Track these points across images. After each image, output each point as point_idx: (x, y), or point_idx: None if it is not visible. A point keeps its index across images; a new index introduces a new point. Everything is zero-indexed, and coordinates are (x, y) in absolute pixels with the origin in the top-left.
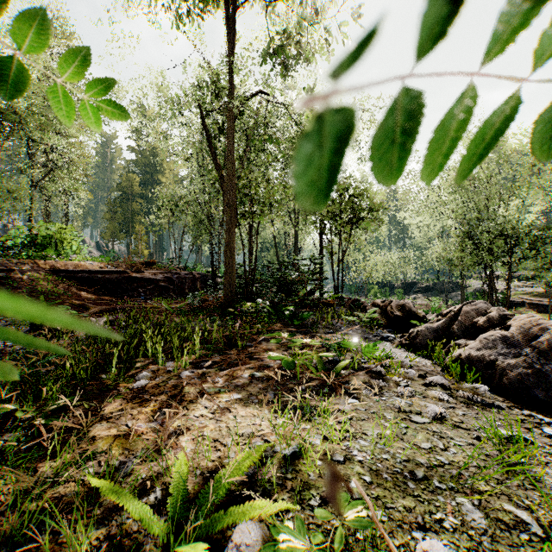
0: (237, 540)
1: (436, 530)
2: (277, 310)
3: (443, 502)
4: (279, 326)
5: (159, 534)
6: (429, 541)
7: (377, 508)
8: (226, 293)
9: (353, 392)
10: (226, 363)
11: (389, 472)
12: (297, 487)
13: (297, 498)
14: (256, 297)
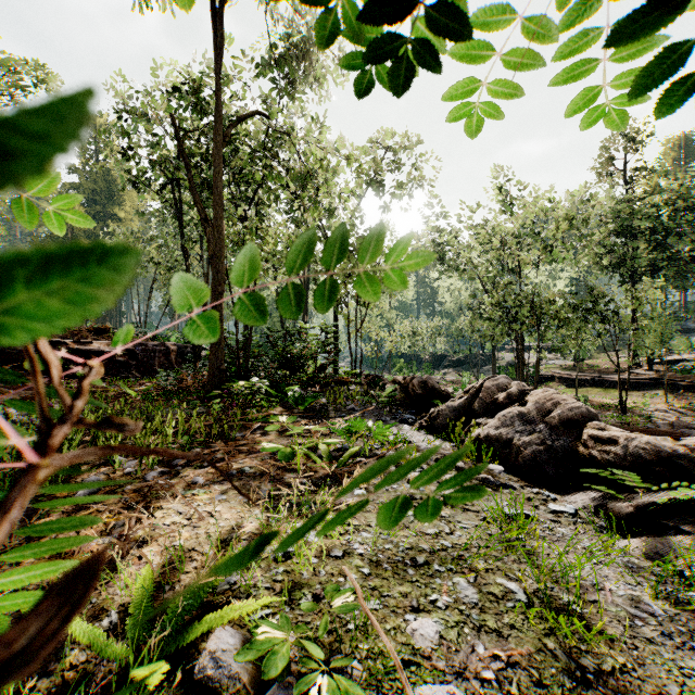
0: (212, 647)
1: (429, 611)
2: (278, 390)
3: (440, 584)
4: (280, 410)
5: (116, 658)
6: (420, 621)
7: (373, 598)
8: (211, 371)
9: None
10: (208, 459)
11: (390, 561)
12: (287, 589)
13: (286, 600)
14: (252, 376)
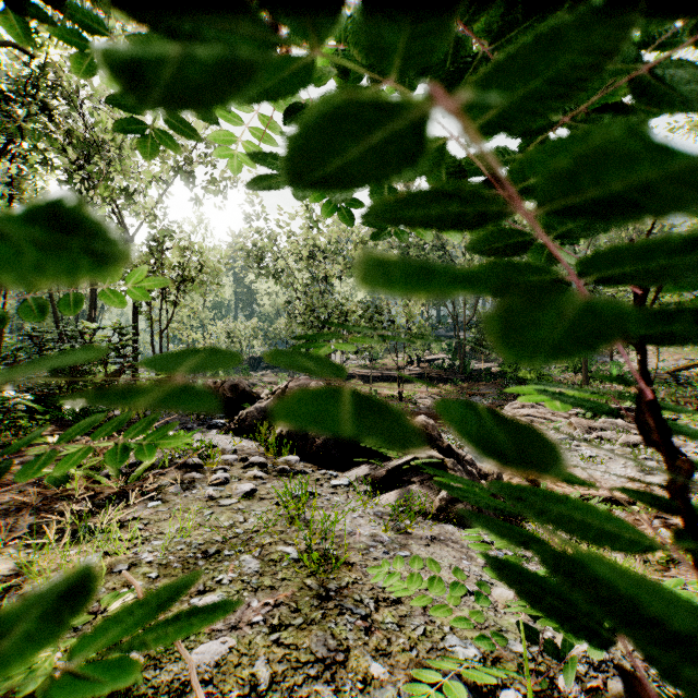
0: None
1: (215, 589)
2: (49, 405)
3: (228, 565)
4: (51, 430)
5: None
6: (205, 599)
7: None
8: None
9: (157, 494)
10: None
11: (181, 560)
12: None
13: None
14: (5, 388)
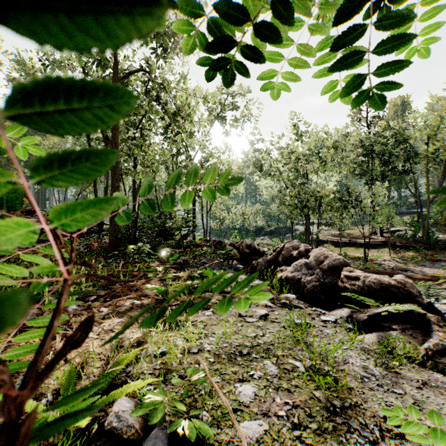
0: (116, 410)
1: (249, 381)
2: (156, 251)
3: (256, 365)
4: (157, 264)
5: None
6: (244, 386)
7: (216, 375)
8: (111, 238)
9: (209, 308)
10: (110, 296)
11: (226, 354)
12: (163, 373)
13: (162, 380)
14: (139, 241)
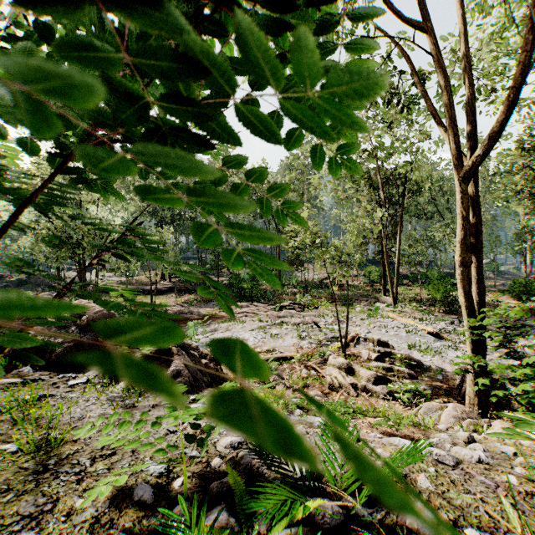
0: None
1: None
2: None
3: None
4: None
5: None
6: None
7: None
8: None
9: None
10: None
11: None
12: None
13: None
14: None
